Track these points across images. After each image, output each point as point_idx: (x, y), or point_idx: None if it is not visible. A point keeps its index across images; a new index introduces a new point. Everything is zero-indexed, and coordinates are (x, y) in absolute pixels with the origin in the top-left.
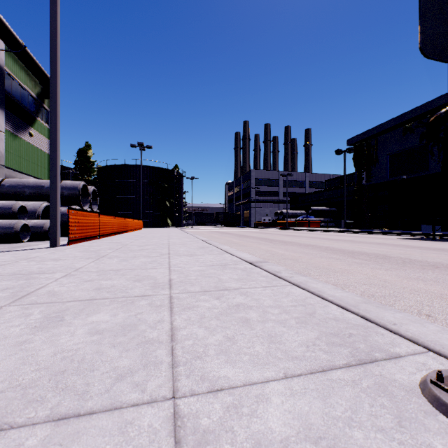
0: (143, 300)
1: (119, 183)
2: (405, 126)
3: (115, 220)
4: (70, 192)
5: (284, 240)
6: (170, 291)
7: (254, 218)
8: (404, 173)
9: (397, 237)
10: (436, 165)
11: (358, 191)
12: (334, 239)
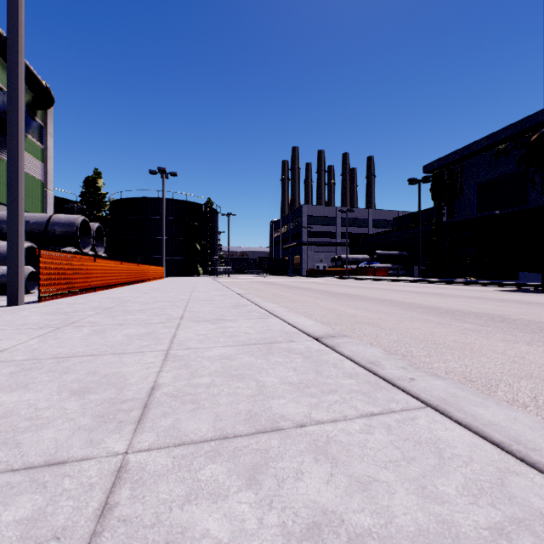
0: (27, 494)
1: (137, 220)
2: (498, 147)
3: (122, 267)
4: (64, 229)
5: (348, 293)
6: (132, 438)
7: (306, 264)
8: (497, 207)
9: (494, 289)
10: (538, 197)
11: (438, 230)
12: (413, 291)
